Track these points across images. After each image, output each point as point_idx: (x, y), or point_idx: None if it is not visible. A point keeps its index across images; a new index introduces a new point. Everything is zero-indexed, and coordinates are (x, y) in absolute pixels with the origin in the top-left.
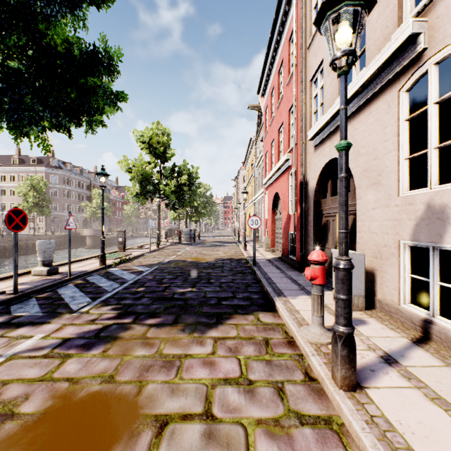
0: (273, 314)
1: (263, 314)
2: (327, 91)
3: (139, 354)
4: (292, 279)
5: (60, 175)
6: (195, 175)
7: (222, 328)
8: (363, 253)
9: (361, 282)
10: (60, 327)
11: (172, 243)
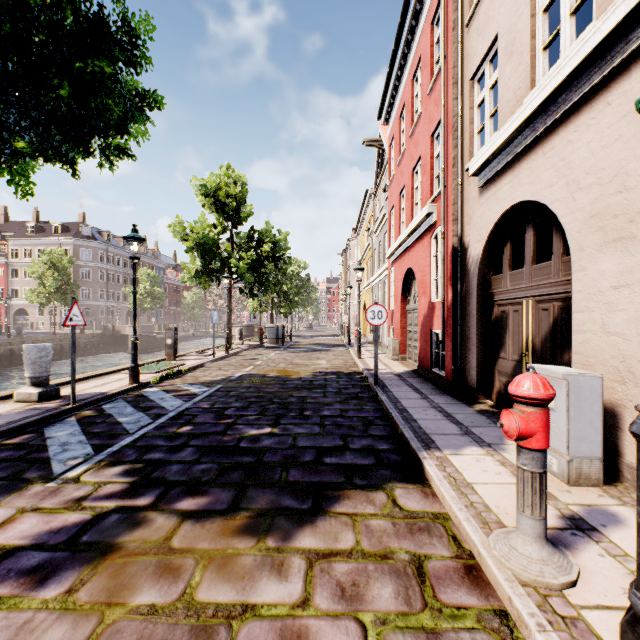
0: (421, 490)
1: (402, 489)
2: (505, 87)
3: (141, 603)
4: (443, 412)
5: (93, 249)
6: (283, 244)
7: (324, 524)
8: (599, 374)
9: (595, 430)
10: (11, 516)
11: (249, 346)
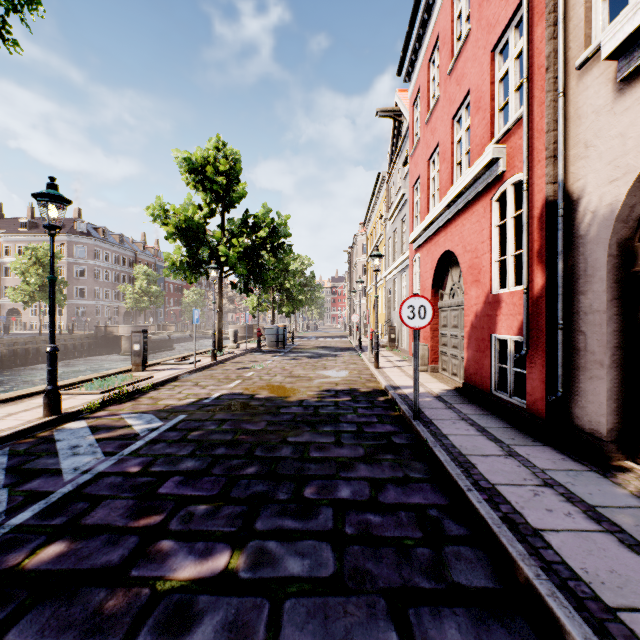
0: None
1: None
2: None
3: None
4: (576, 500)
5: (88, 246)
6: (283, 230)
7: None
8: None
9: None
10: None
11: (244, 351)
